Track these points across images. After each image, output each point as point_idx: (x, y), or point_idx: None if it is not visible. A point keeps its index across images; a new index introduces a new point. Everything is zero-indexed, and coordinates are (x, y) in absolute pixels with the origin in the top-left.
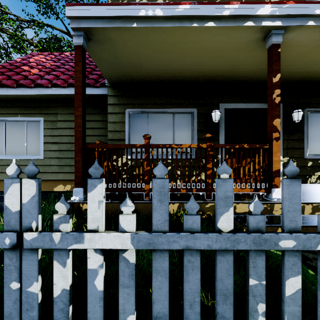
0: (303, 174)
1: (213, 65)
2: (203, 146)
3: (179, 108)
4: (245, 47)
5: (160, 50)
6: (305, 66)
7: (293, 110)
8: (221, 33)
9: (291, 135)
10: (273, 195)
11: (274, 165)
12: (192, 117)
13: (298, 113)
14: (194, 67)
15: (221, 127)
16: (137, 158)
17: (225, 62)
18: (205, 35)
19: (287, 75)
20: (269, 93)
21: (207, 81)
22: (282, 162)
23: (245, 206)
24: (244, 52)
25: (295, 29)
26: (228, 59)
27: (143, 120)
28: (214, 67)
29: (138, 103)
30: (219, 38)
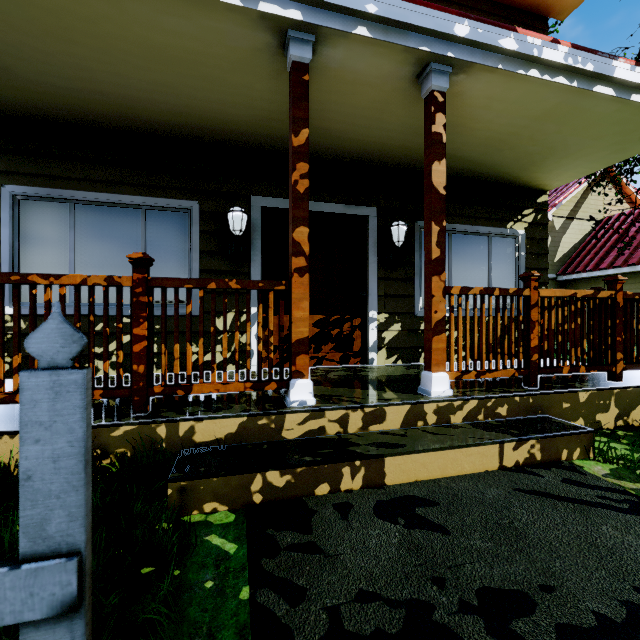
0: (412, 345)
1: (209, 101)
2: (123, 281)
3: (156, 197)
4: (255, 65)
5: (32, 28)
6: (399, 135)
7: (393, 221)
8: (172, 9)
9: (393, 271)
10: (293, 394)
11: (295, 328)
12: (188, 221)
13: (399, 228)
14: (162, 97)
15: (255, 248)
16: (38, 313)
17: (231, 98)
18: (133, 7)
19: (377, 151)
20: (290, 169)
21: (218, 141)
22: (377, 322)
23: (217, 425)
24: (259, 78)
25: (337, 38)
26: (234, 91)
27: (57, 219)
28: (214, 107)
29: (42, 173)
30: (175, 24)
